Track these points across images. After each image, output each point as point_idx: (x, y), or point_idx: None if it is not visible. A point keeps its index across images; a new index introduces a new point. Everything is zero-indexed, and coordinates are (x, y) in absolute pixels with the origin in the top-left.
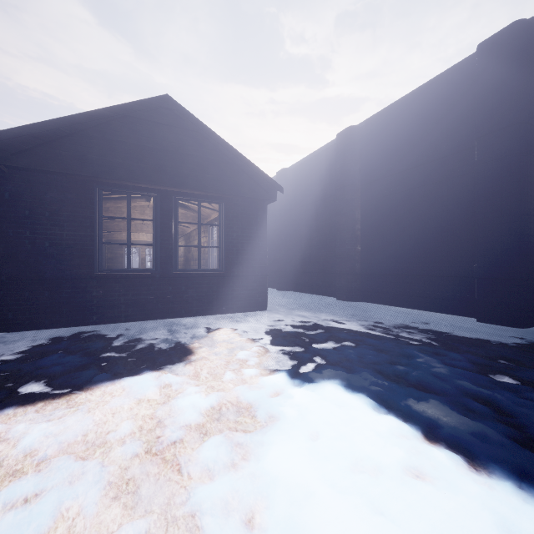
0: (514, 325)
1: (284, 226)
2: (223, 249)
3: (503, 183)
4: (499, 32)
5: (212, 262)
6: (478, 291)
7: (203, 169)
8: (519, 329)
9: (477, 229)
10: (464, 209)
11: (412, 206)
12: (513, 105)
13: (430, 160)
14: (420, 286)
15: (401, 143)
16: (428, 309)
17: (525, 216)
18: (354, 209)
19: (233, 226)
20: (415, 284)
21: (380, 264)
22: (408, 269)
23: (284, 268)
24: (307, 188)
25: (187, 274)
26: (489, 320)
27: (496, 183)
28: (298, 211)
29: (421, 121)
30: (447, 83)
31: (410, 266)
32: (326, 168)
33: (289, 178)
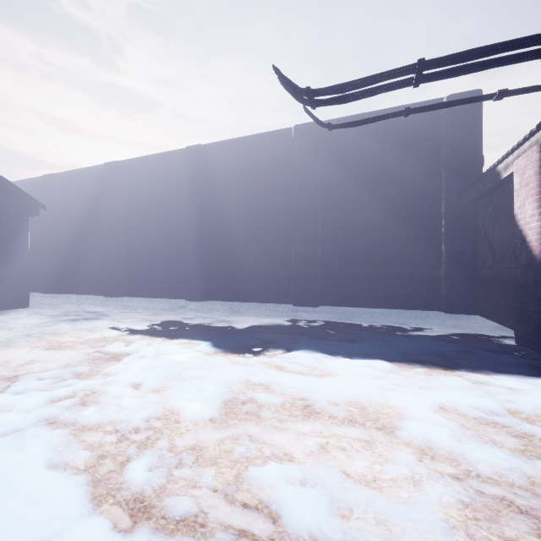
0: (199, 300)
1: (52, 230)
2: None
3: (195, 226)
4: (194, 146)
5: None
6: (186, 284)
7: None
8: (201, 302)
9: (186, 249)
10: (183, 237)
11: (158, 230)
12: (199, 187)
13: (167, 203)
14: (162, 283)
15: (152, 186)
16: (166, 297)
17: (204, 245)
18: (119, 225)
19: None
20: (160, 282)
21: (138, 269)
22: (155, 271)
23: (51, 271)
24: (78, 198)
25: None
26: (190, 299)
27: (193, 225)
28: (68, 218)
29: (163, 176)
30: (176, 158)
31: (156, 270)
32: (97, 186)
33: (59, 184)
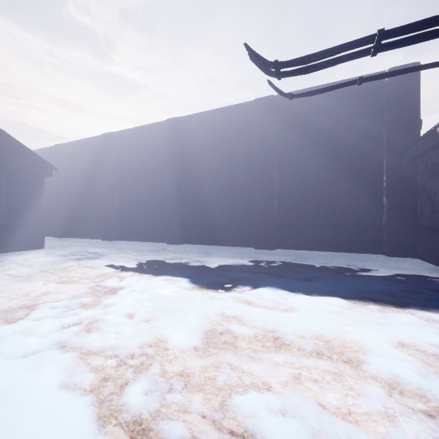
0: (176, 244)
1: (62, 188)
2: (4, 207)
3: (173, 184)
4: (172, 118)
5: None
6: (166, 230)
7: None
8: (178, 245)
9: (166, 202)
10: (164, 192)
11: (143, 187)
12: (176, 151)
13: (151, 165)
14: (147, 229)
15: (139, 151)
16: (150, 241)
17: (180, 198)
18: (113, 183)
19: (14, 191)
20: (145, 229)
21: (128, 218)
22: (141, 220)
23: (61, 220)
24: (82, 162)
25: None
26: (169, 243)
27: (172, 183)
28: (74, 178)
29: (147, 143)
30: (158, 129)
31: (142, 219)
32: (96, 153)
33: (67, 151)
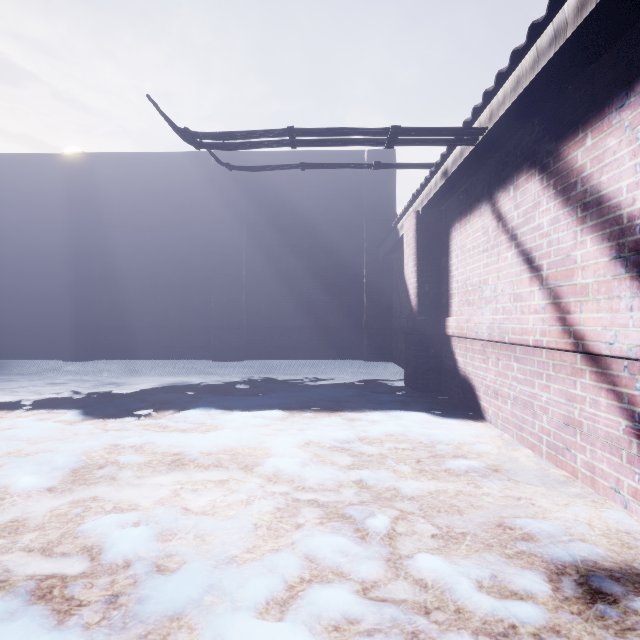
0: (84, 360)
1: None
2: None
3: (78, 261)
4: (75, 153)
5: None
6: (63, 338)
7: None
8: (87, 362)
9: (63, 292)
10: (59, 274)
11: (16, 263)
12: (83, 209)
13: (32, 226)
14: (24, 337)
15: (5, 198)
16: (30, 357)
17: (91, 286)
18: None
19: None
20: (19, 336)
21: None
22: (11, 322)
23: None
24: None
25: None
26: (70, 359)
27: (74, 259)
28: None
29: (24, 187)
30: (46, 165)
31: (13, 319)
32: None
33: None
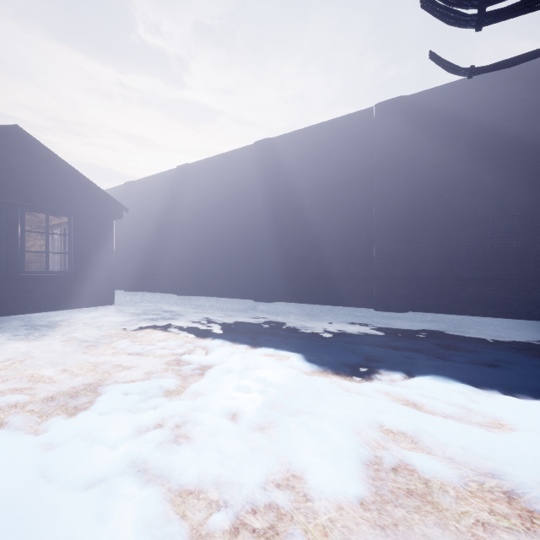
0: (268, 301)
1: (133, 233)
2: (72, 255)
3: (264, 224)
4: (262, 140)
5: (52, 265)
6: (254, 284)
7: (53, 189)
8: (270, 303)
9: (254, 248)
10: (251, 235)
11: (226, 229)
12: (267, 183)
13: (235, 202)
14: (230, 282)
15: (220, 185)
16: (234, 297)
17: (272, 243)
18: (190, 226)
19: (81, 236)
20: (228, 281)
21: (207, 268)
22: (223, 271)
23: (132, 271)
24: (154, 202)
25: (34, 276)
26: (258, 300)
27: (261, 223)
28: (146, 221)
29: (231, 175)
30: (243, 156)
31: (224, 269)
32: (170, 190)
33: (138, 190)
